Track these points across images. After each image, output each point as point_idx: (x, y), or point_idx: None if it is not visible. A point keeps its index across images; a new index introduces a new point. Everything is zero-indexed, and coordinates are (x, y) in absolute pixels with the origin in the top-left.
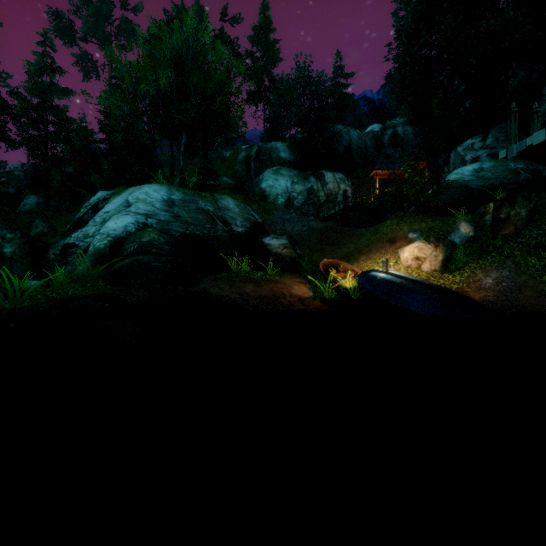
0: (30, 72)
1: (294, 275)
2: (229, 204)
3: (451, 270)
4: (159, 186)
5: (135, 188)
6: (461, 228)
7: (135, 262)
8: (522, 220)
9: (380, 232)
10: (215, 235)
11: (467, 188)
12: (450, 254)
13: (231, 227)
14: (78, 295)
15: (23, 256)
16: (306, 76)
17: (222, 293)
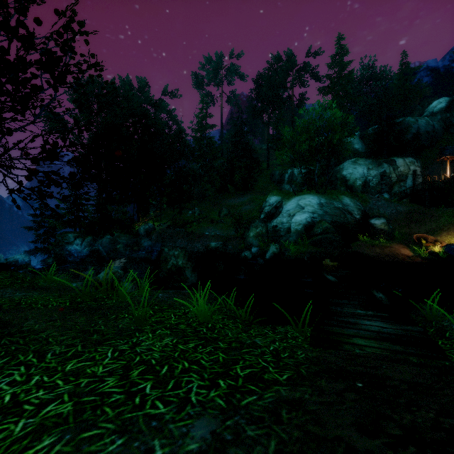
0: (199, 122)
1: (397, 243)
2: (347, 201)
3: None
4: (313, 196)
5: (300, 198)
6: None
7: (324, 237)
8: None
9: None
10: (347, 221)
11: None
12: None
13: (353, 215)
14: (309, 251)
15: (266, 233)
16: (370, 73)
17: (366, 252)
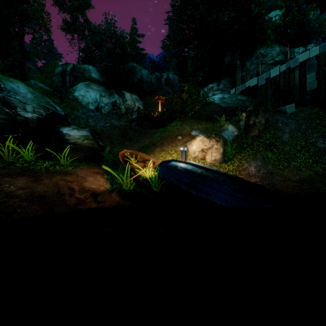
0: None
1: (92, 165)
2: (20, 88)
3: (226, 161)
4: None
5: None
6: (228, 128)
7: None
8: (262, 126)
9: (169, 130)
10: None
11: (221, 106)
12: (225, 148)
13: (16, 110)
14: None
15: None
16: (112, 29)
17: None
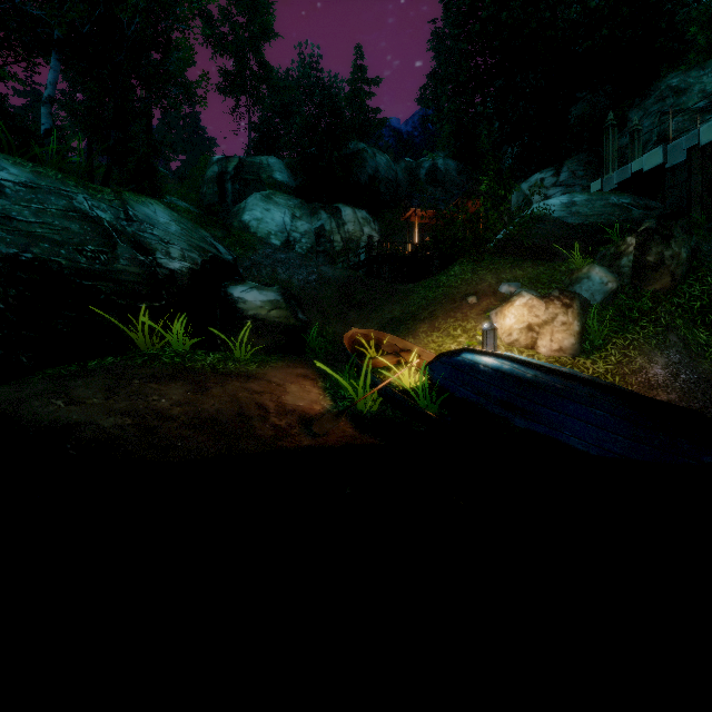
0: None
1: (292, 361)
2: (159, 215)
3: (587, 351)
4: None
5: None
6: (592, 275)
7: None
8: (682, 266)
9: (445, 285)
10: (106, 267)
11: (567, 223)
12: (584, 321)
13: (155, 257)
14: None
15: None
16: (314, 76)
17: (73, 413)
